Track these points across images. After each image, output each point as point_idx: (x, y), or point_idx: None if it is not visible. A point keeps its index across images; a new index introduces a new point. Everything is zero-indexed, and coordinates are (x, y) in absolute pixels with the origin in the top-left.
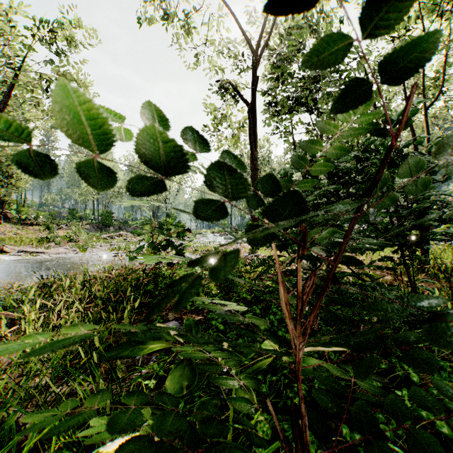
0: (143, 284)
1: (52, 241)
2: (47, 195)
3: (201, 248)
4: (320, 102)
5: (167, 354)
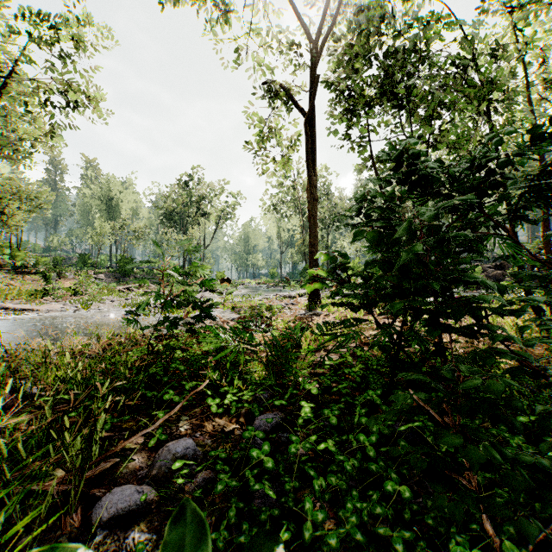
0: (144, 364)
1: (51, 294)
2: (52, 237)
3: (242, 303)
4: (413, 94)
5: (160, 526)
